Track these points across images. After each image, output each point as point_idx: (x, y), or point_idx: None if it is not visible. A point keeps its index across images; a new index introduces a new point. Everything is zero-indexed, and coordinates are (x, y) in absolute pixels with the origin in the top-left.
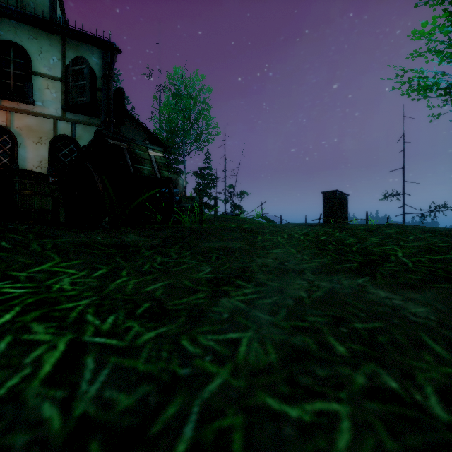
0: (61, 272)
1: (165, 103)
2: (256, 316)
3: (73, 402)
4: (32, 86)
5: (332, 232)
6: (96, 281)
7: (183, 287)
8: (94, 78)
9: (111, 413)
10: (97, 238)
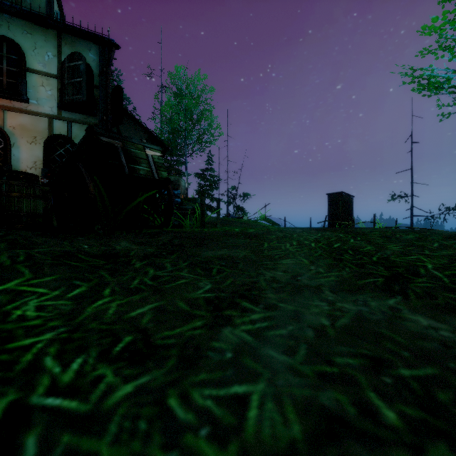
0: (29, 292)
1: (167, 103)
2: (267, 355)
3: None
4: (25, 83)
5: (345, 237)
6: (70, 304)
7: (176, 310)
8: (92, 75)
9: None
10: (83, 246)
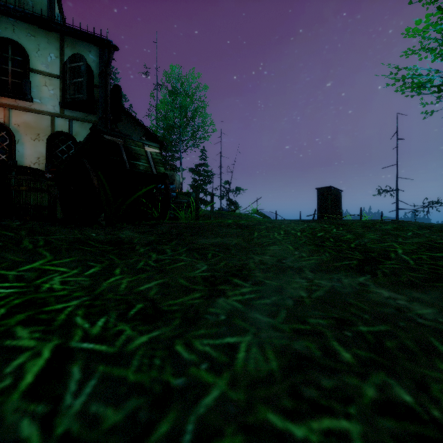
0: (52, 270)
1: (162, 101)
2: (254, 317)
3: (55, 419)
4: (29, 83)
5: (328, 228)
6: (88, 280)
7: (178, 286)
8: (92, 75)
9: (97, 431)
10: (91, 234)
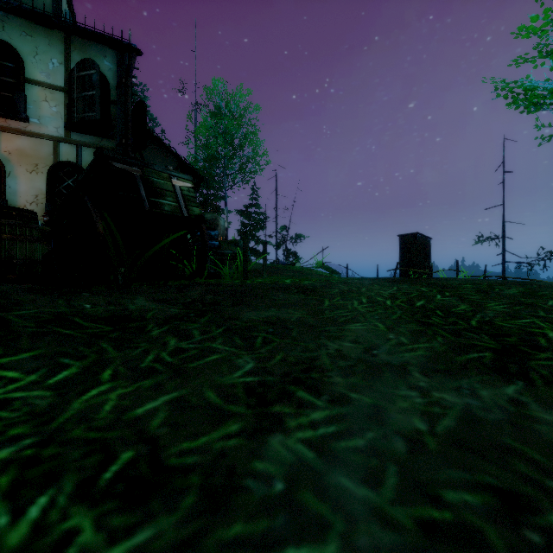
0: None
1: (202, 124)
2: (339, 487)
3: None
4: (24, 97)
5: (429, 292)
6: (49, 395)
7: (202, 405)
8: (107, 87)
9: None
10: (84, 306)
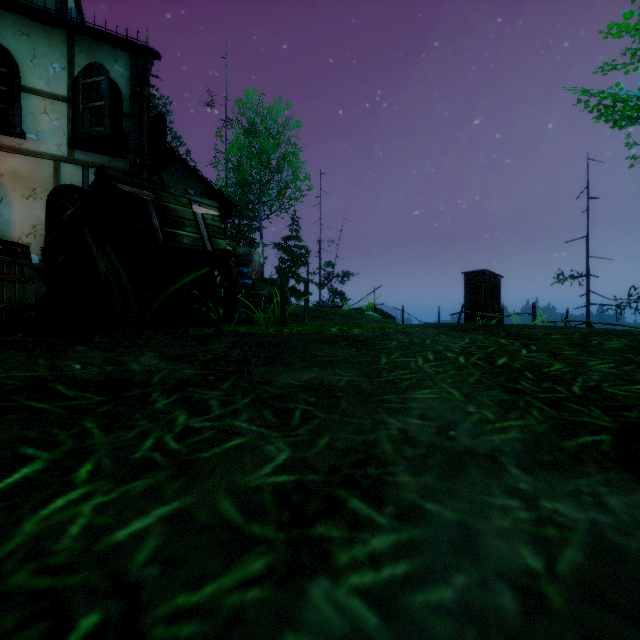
0: None
1: (233, 143)
2: None
3: None
4: (19, 109)
5: (511, 346)
6: None
7: (213, 525)
8: (119, 97)
9: None
10: (72, 366)
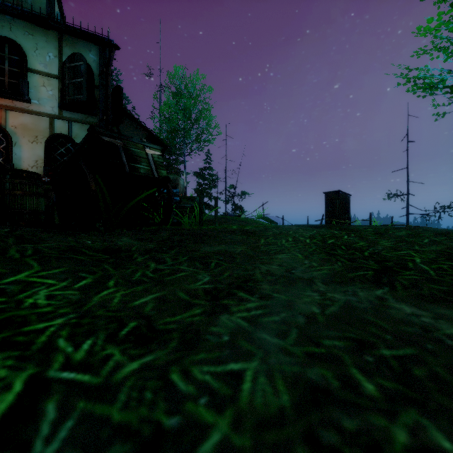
0: (39, 282)
1: (165, 102)
2: (261, 338)
3: None
4: (27, 83)
5: (339, 234)
6: (77, 293)
7: (177, 300)
8: (92, 75)
9: None
10: (86, 242)
